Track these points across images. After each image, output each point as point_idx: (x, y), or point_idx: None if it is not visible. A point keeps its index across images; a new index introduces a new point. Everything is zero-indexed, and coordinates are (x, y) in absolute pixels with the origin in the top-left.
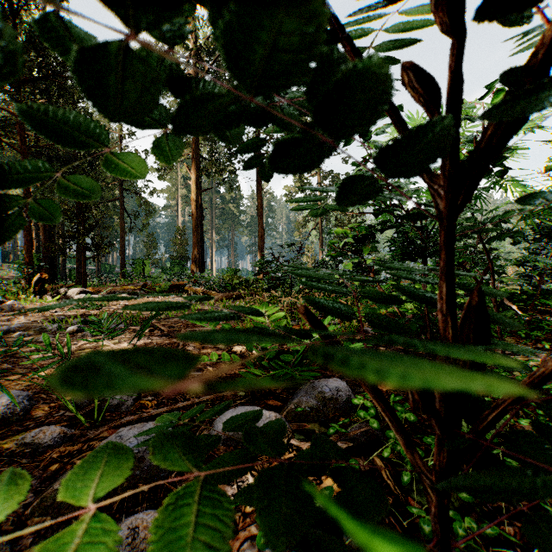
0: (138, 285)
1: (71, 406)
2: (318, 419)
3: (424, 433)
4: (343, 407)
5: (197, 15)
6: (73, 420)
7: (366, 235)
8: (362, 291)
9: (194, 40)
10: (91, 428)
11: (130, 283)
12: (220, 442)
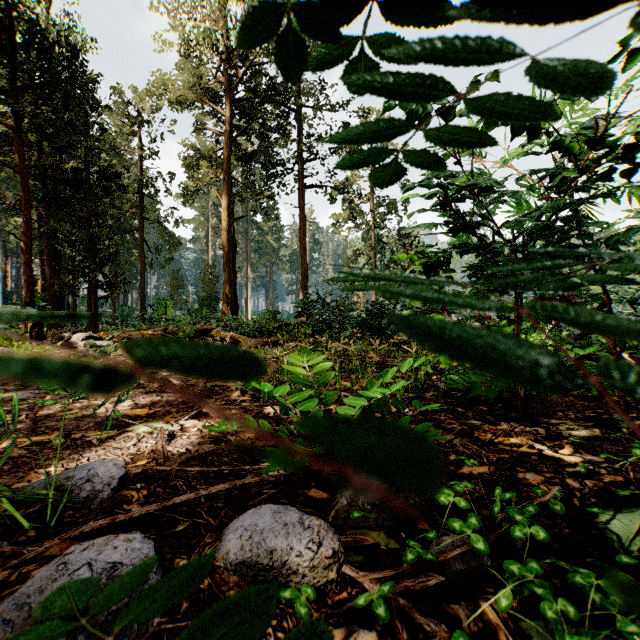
0: (158, 330)
1: (8, 504)
2: (384, 523)
3: (551, 551)
4: (420, 503)
5: (228, 12)
6: (14, 524)
7: (439, 262)
8: (538, 305)
9: (225, 42)
10: (37, 538)
11: (150, 327)
12: (230, 569)
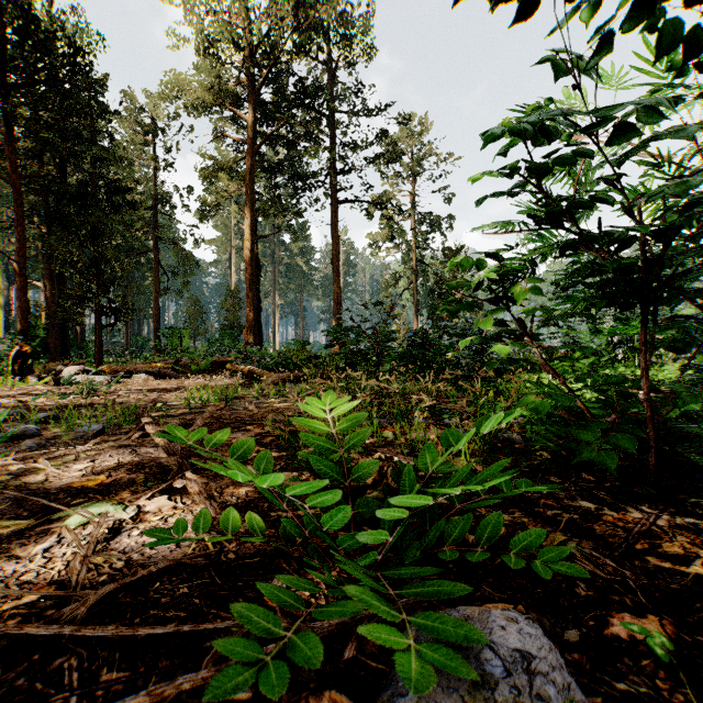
0: (170, 363)
1: None
2: None
3: None
4: None
5: (252, 5)
6: None
7: (519, 268)
8: None
9: (248, 38)
10: None
11: (162, 360)
12: None
